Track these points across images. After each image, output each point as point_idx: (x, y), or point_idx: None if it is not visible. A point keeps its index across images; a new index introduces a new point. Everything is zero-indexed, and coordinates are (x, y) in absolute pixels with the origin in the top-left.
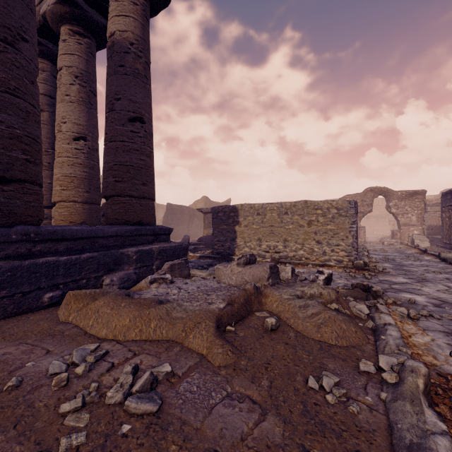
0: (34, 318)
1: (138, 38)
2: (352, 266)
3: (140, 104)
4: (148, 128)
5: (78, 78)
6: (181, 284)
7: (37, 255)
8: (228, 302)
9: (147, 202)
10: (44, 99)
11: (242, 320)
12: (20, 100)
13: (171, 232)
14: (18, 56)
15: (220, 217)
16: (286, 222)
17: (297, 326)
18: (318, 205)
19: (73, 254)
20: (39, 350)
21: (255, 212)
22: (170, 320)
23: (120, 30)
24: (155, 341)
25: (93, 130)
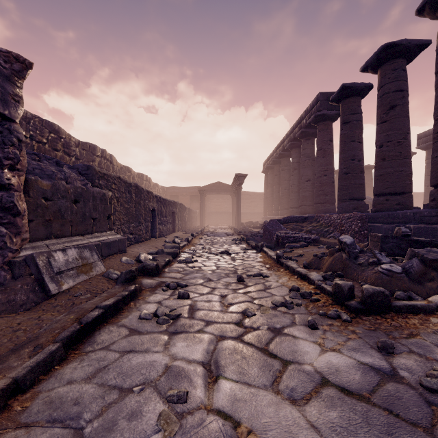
0: None
1: None
2: None
3: None
4: None
5: None
6: None
7: None
8: None
9: None
10: None
11: None
12: None
13: None
14: None
15: None
16: None
17: None
18: None
19: None
20: None
21: None
22: None
23: None
24: None
25: None
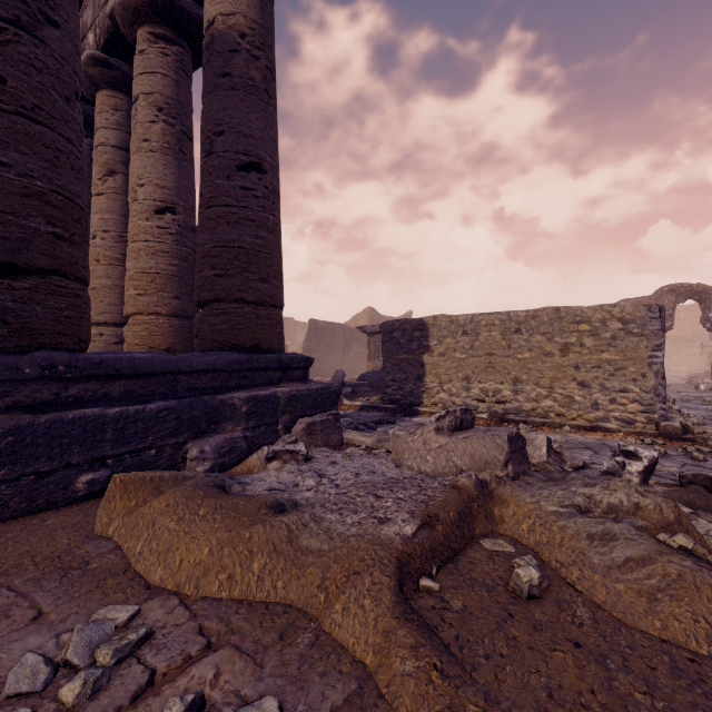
0: (54, 522)
1: (253, 25)
2: (655, 432)
3: (256, 140)
4: (271, 183)
5: (162, 112)
6: (324, 464)
7: (70, 404)
8: (422, 521)
9: (270, 311)
10: (117, 155)
11: (453, 559)
12: (44, 129)
13: (317, 366)
14: (39, 51)
15: (396, 339)
16: (517, 346)
17: (591, 589)
18: (581, 314)
19: (134, 403)
20: (22, 610)
21: (458, 329)
22: (295, 554)
23: (223, 14)
24: (260, 606)
25: (187, 196)
